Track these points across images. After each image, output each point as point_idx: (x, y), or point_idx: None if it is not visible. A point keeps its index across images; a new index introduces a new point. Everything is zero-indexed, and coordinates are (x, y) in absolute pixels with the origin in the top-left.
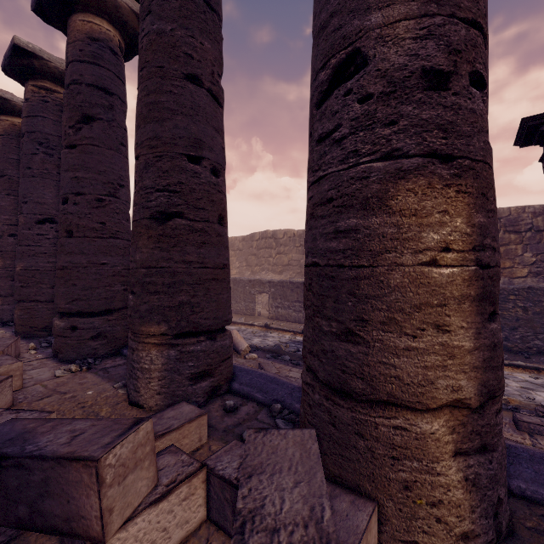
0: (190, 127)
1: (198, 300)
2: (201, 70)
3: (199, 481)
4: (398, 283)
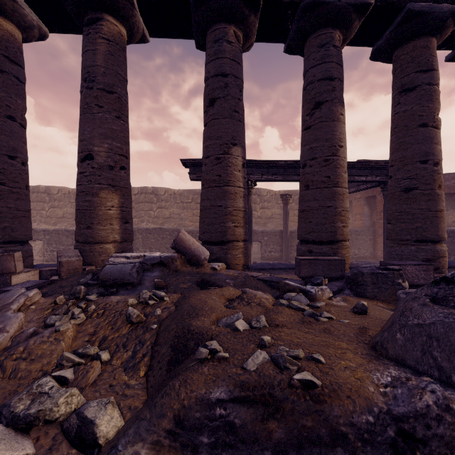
0: (10, 142)
1: (15, 226)
2: (16, 114)
3: (37, 272)
4: (101, 214)
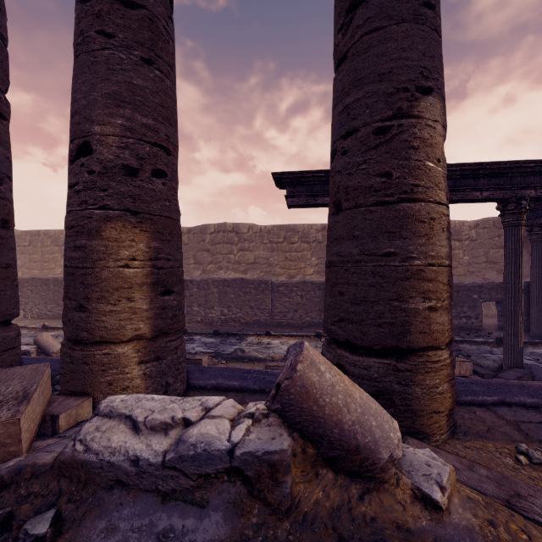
0: None
1: None
2: None
3: None
4: (106, 277)
